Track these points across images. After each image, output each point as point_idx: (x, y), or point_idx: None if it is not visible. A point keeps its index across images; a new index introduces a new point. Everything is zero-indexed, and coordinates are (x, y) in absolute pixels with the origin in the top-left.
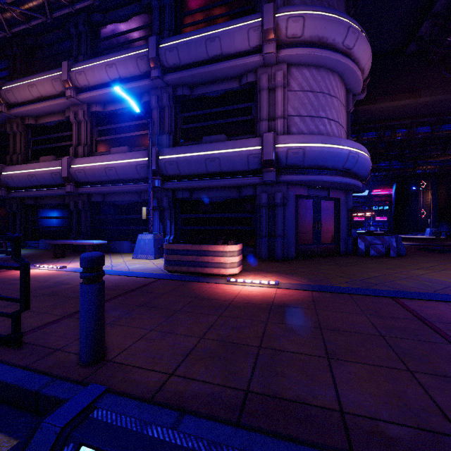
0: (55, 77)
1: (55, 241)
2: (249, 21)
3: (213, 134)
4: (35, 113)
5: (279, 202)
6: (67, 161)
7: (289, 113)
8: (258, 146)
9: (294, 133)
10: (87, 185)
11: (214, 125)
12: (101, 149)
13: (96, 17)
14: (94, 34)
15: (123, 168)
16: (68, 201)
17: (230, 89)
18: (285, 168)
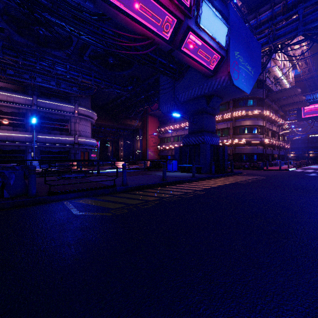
0: None
1: None
2: (71, 106)
3: (54, 130)
4: None
5: (77, 153)
6: None
7: (79, 130)
8: (73, 138)
9: (80, 135)
10: None
11: (54, 127)
12: None
13: None
14: None
15: (18, 137)
16: None
17: (61, 118)
18: (80, 144)
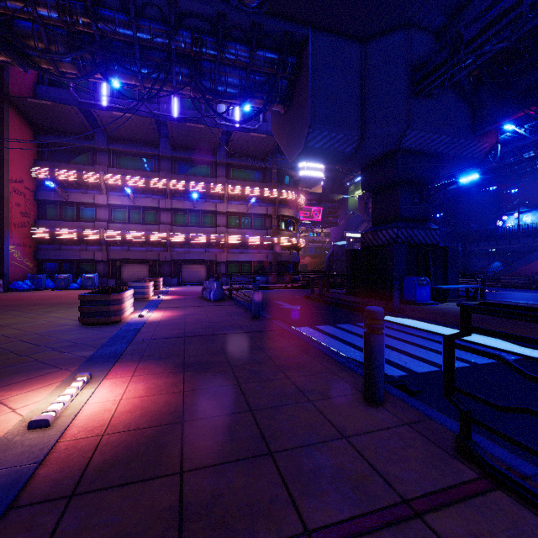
0: None
1: None
2: None
3: None
4: None
5: None
6: None
7: None
8: None
9: None
10: None
11: None
12: None
13: None
14: None
15: None
16: None
17: None
18: None
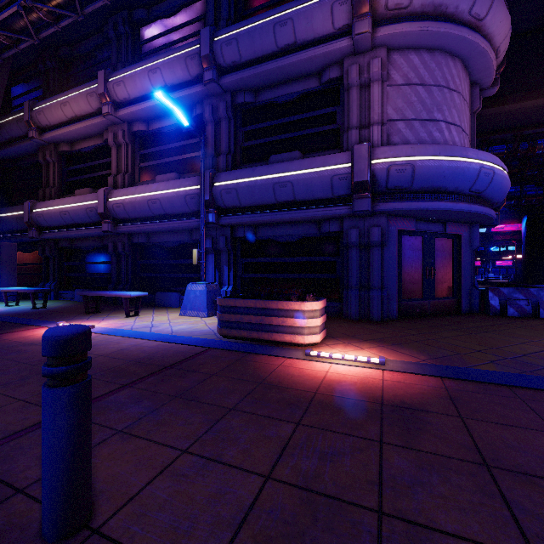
0: (90, 91)
1: (86, 292)
2: None
3: (283, 151)
4: (70, 137)
5: (375, 241)
6: (103, 193)
7: (389, 117)
8: (347, 163)
9: (396, 144)
10: (128, 223)
11: (285, 139)
12: (144, 177)
13: (139, 14)
14: (136, 35)
15: (169, 200)
16: (106, 243)
17: (307, 90)
18: (385, 192)
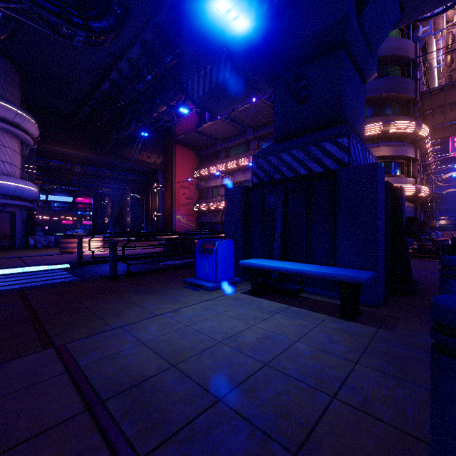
0: None
1: None
2: None
3: None
4: None
5: None
6: None
7: None
8: None
9: None
10: None
11: None
12: None
13: None
14: None
15: None
16: None
17: None
18: None
